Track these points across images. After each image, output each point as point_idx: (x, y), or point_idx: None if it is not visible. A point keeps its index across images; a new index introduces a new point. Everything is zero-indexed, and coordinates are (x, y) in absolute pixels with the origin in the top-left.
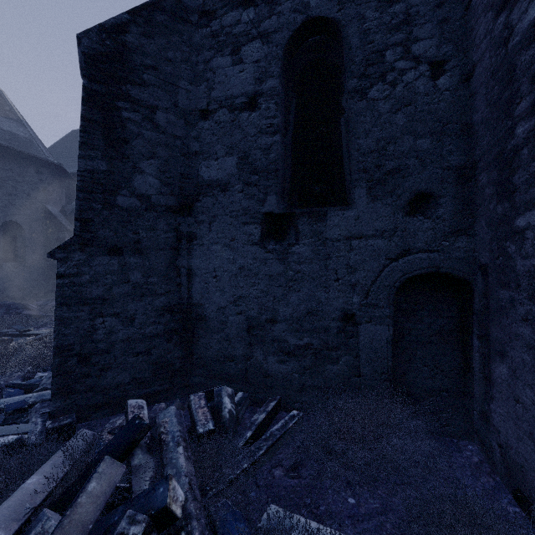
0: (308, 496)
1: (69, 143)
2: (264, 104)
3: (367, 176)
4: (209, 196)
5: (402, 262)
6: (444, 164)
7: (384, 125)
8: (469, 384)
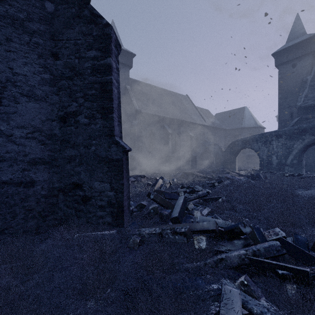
0: None
1: (217, 118)
2: None
3: None
4: None
5: None
6: None
7: None
8: None
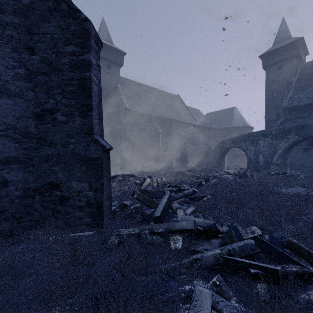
0: None
1: (208, 118)
2: None
3: None
4: None
5: None
6: None
7: None
8: None
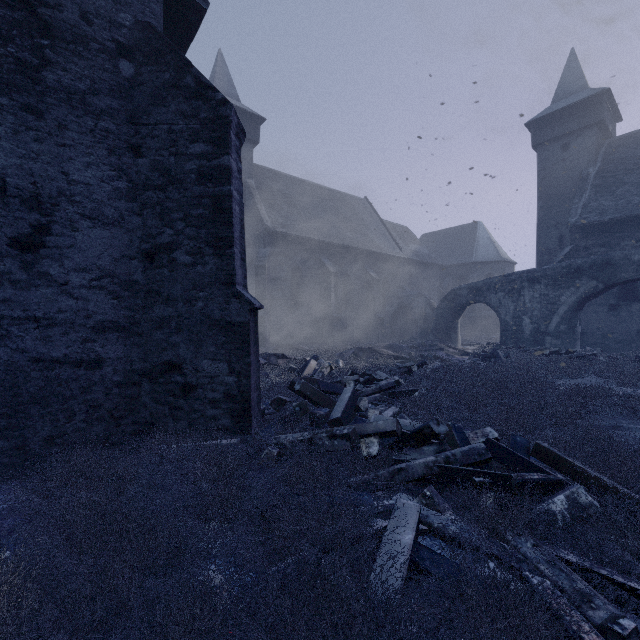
0: None
1: (426, 244)
2: None
3: None
4: None
5: None
6: None
7: None
8: None
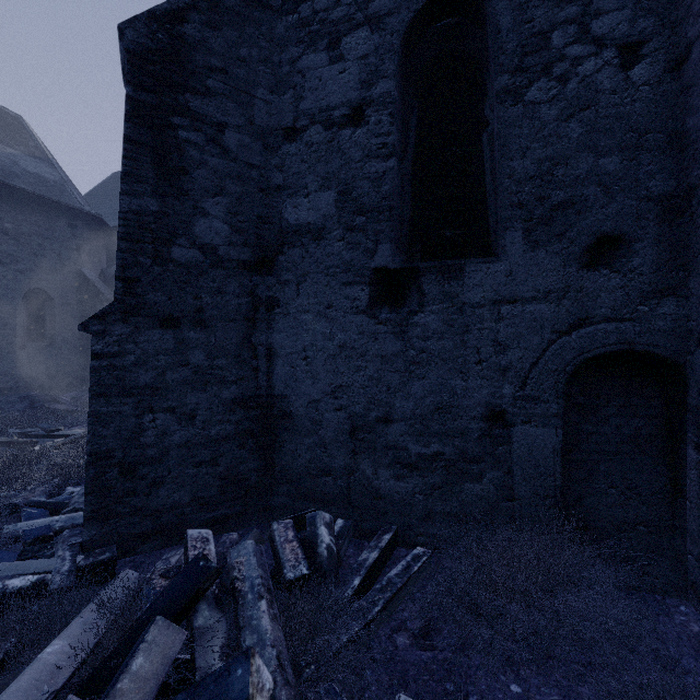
0: (449, 680)
1: (110, 188)
2: (374, 116)
3: (524, 214)
4: (296, 247)
5: (577, 337)
6: (641, 192)
7: (549, 139)
8: (680, 515)
